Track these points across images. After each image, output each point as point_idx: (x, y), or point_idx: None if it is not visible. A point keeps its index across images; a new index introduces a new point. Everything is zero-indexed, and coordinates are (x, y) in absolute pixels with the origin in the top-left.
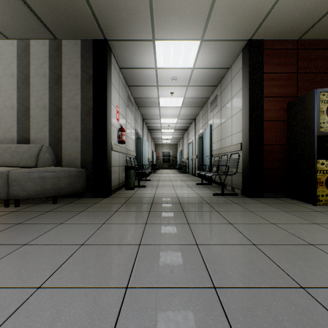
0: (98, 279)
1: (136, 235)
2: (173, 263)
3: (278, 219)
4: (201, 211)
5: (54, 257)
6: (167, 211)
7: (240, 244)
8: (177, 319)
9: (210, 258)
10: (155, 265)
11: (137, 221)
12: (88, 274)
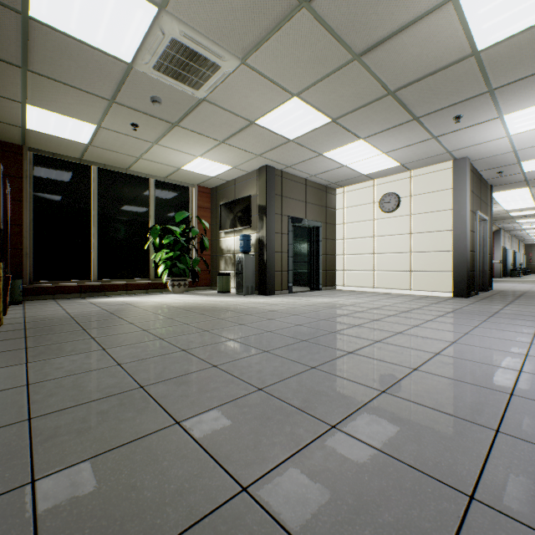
0: (415, 409)
1: (320, 452)
2: (319, 387)
3: (93, 363)
4: (31, 442)
5: (528, 483)
6: (35, 532)
7: (225, 371)
8: (356, 370)
9: (279, 376)
10: (340, 394)
11: (247, 534)
12: (430, 418)
